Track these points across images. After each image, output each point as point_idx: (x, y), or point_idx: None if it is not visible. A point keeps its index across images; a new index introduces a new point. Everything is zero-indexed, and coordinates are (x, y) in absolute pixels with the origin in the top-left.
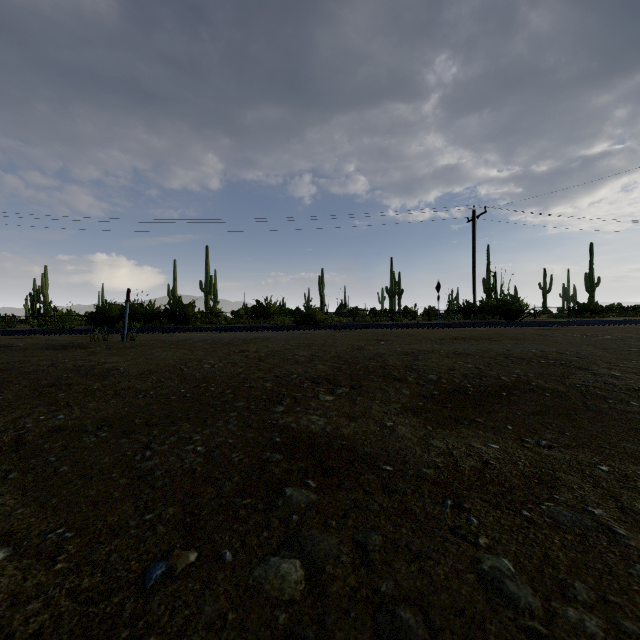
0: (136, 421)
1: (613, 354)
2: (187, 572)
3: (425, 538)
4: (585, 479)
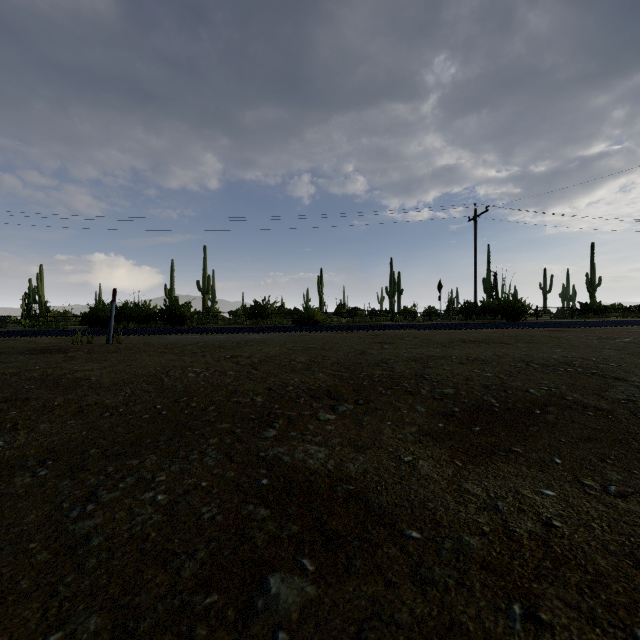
0: (91, 451)
1: None
2: None
3: None
4: None
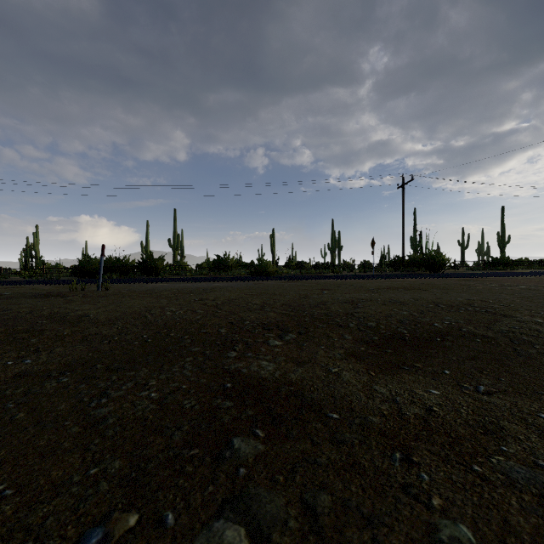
0: (98, 366)
1: (531, 302)
2: (124, 540)
3: (376, 498)
4: (530, 428)
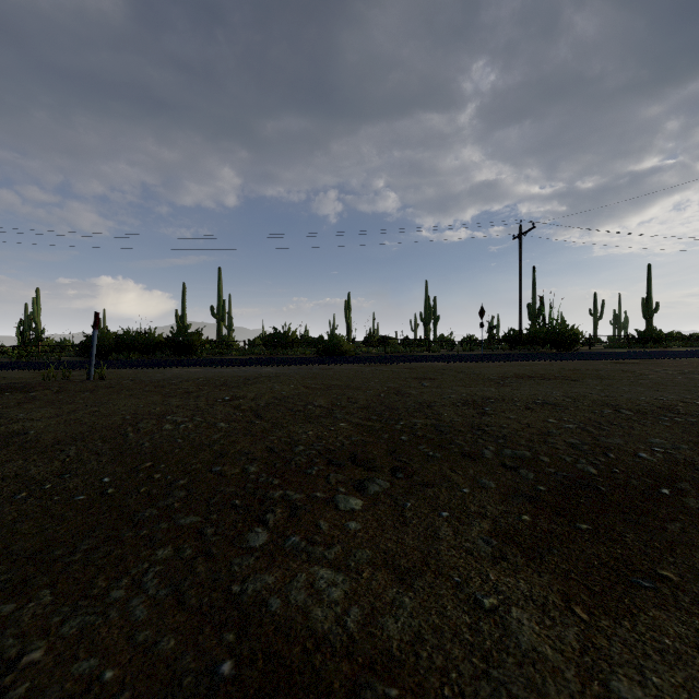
0: None
1: None
2: None
3: None
4: None
